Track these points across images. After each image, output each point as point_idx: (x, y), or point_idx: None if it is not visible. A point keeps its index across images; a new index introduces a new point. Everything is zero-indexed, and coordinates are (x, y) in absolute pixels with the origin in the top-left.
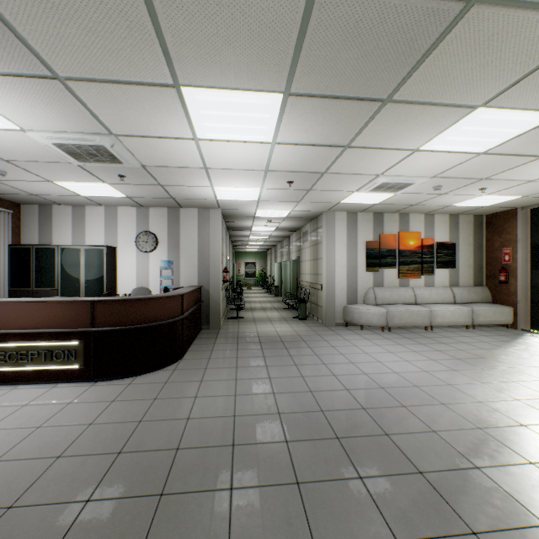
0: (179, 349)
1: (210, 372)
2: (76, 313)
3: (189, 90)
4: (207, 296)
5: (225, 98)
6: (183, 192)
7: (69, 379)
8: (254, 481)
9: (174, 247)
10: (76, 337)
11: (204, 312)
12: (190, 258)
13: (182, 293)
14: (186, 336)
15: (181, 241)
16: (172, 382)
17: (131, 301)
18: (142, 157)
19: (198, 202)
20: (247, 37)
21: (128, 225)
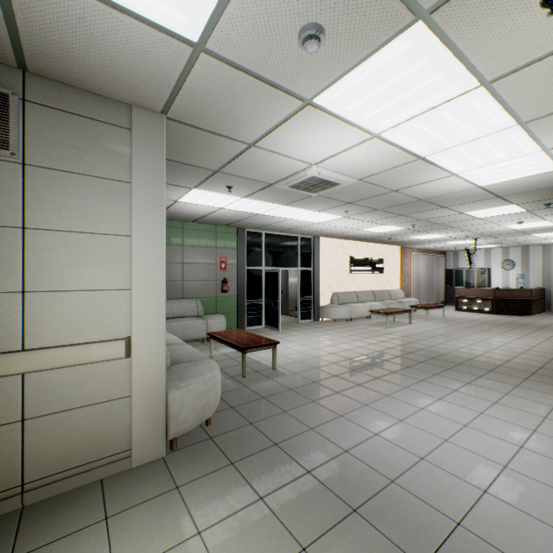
0: (529, 311)
1: (544, 319)
2: (488, 292)
3: (533, 234)
4: (548, 294)
5: (546, 234)
6: (530, 243)
7: (485, 313)
8: (552, 327)
9: (525, 267)
10: (487, 300)
11: (545, 303)
12: (536, 272)
13: (530, 289)
14: (532, 308)
15: (529, 263)
16: (526, 318)
17: (508, 290)
18: (513, 241)
19: (541, 244)
20: (548, 231)
21: (496, 257)
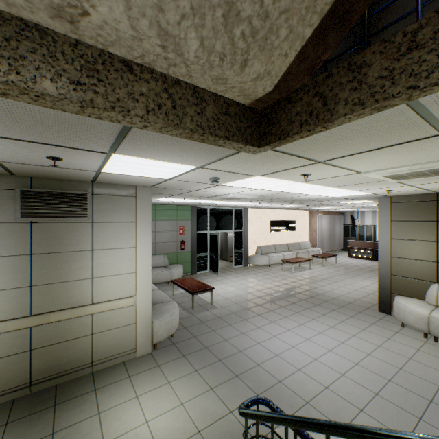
0: None
1: None
2: (370, 245)
3: None
4: None
5: None
6: None
7: (368, 259)
8: None
9: None
10: (370, 250)
11: None
12: None
13: None
14: None
15: None
16: None
17: None
18: None
19: None
20: None
21: None
